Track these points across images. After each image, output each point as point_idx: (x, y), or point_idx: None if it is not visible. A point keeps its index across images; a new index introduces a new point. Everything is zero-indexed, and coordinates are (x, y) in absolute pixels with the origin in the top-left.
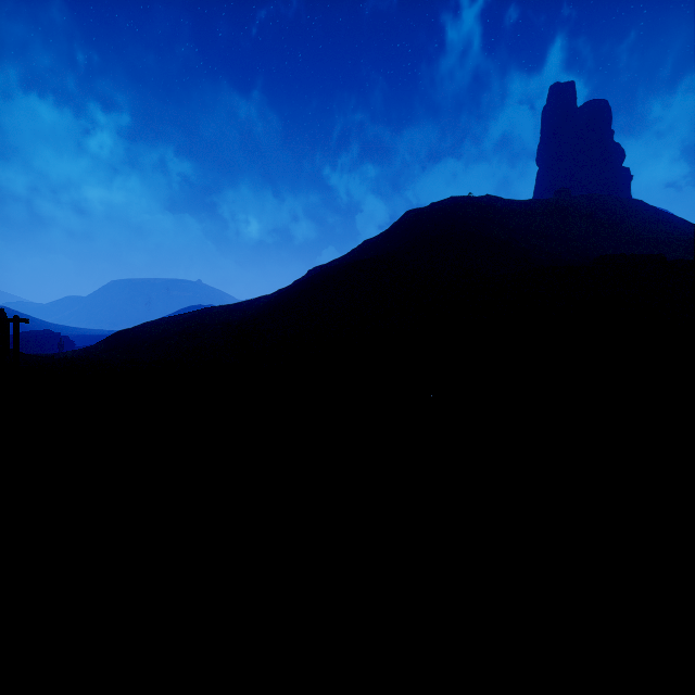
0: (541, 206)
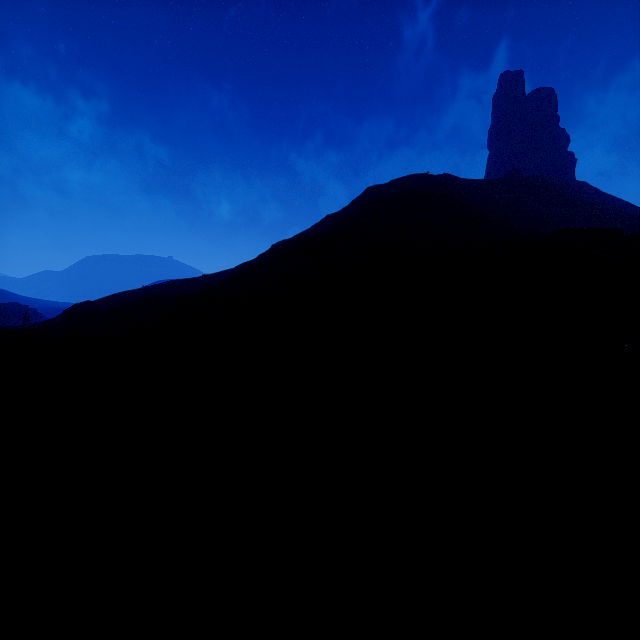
0: (494, 185)
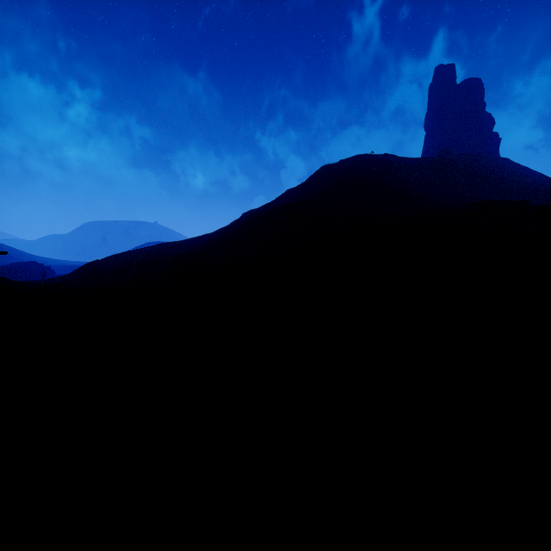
0: (428, 163)
